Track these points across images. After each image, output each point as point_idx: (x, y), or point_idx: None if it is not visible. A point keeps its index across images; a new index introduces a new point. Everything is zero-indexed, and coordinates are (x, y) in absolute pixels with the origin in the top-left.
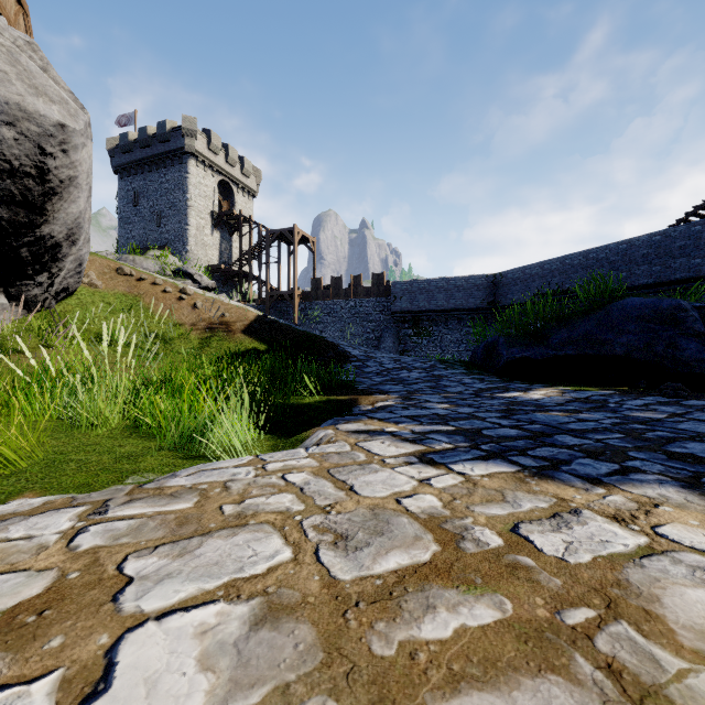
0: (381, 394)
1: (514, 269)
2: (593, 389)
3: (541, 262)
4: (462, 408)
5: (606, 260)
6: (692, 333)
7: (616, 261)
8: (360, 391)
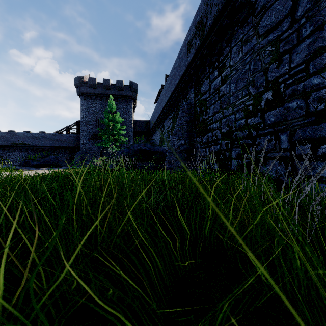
0: (23, 169)
1: (3, 132)
2: (50, 167)
3: (15, 132)
4: (40, 169)
5: (38, 137)
6: (60, 161)
7: (41, 138)
8: (17, 169)
